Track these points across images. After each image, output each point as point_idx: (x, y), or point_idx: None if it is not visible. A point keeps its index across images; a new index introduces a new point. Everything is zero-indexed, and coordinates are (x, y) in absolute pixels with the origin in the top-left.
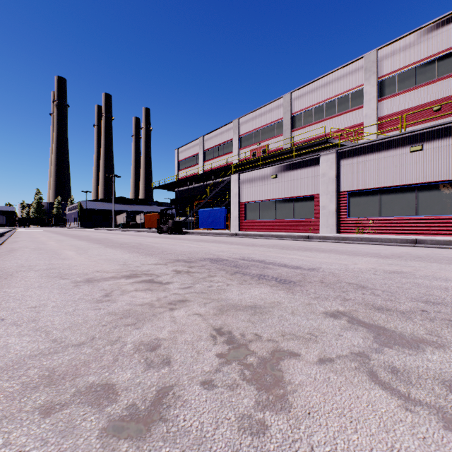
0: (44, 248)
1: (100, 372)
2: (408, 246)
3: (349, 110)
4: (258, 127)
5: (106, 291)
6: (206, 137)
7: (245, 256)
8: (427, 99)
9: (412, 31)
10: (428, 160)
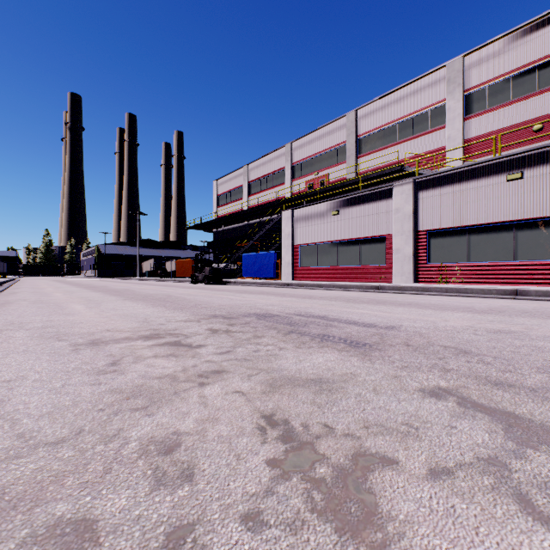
0: (46, 300)
1: (78, 495)
2: (507, 298)
3: (428, 131)
4: (315, 153)
5: (114, 357)
6: (251, 165)
7: (301, 311)
8: (526, 117)
9: (507, 32)
10: (529, 191)
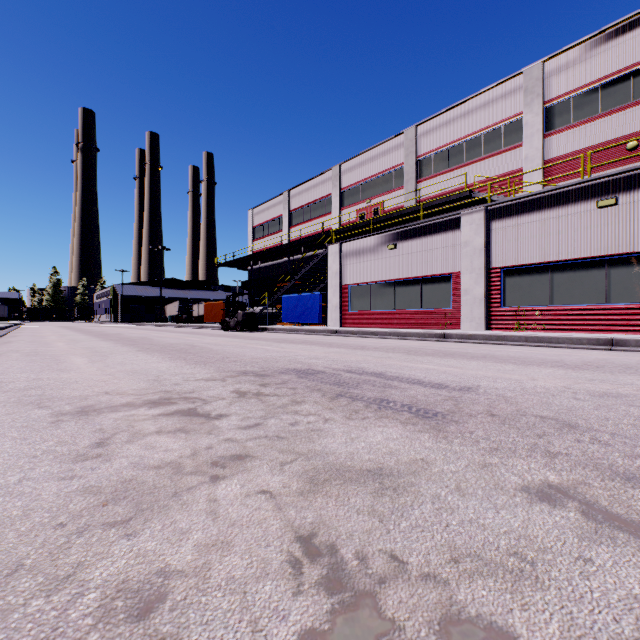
0: (43, 352)
1: None
2: (601, 349)
3: (501, 150)
4: (367, 177)
5: (103, 433)
6: (293, 192)
7: (352, 366)
8: (618, 133)
9: (596, 33)
10: (625, 220)
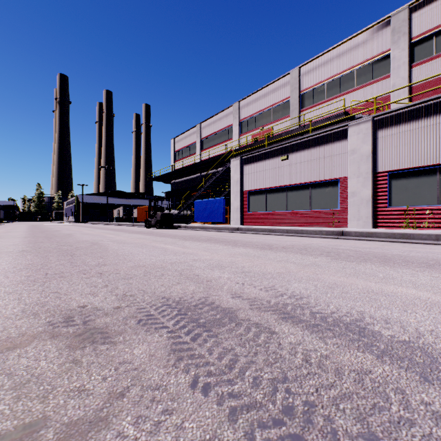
0: None
1: None
2: None
3: (371, 82)
4: (260, 109)
5: None
6: (204, 124)
7: (280, 290)
8: None
9: None
10: None
